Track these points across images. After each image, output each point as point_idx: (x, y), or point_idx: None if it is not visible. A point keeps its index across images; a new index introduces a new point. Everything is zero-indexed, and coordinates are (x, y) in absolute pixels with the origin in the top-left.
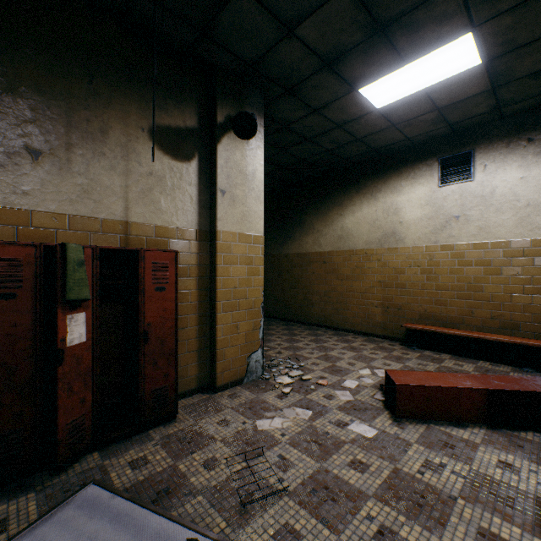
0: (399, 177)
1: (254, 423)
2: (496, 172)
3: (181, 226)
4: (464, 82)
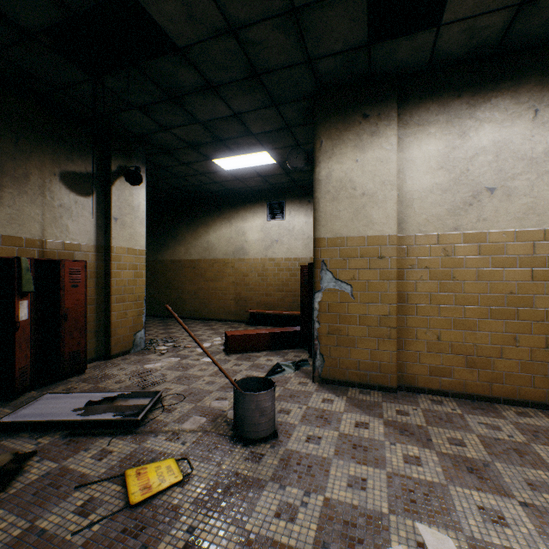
0: (246, 210)
1: (143, 366)
2: (295, 217)
3: (83, 242)
4: (271, 168)
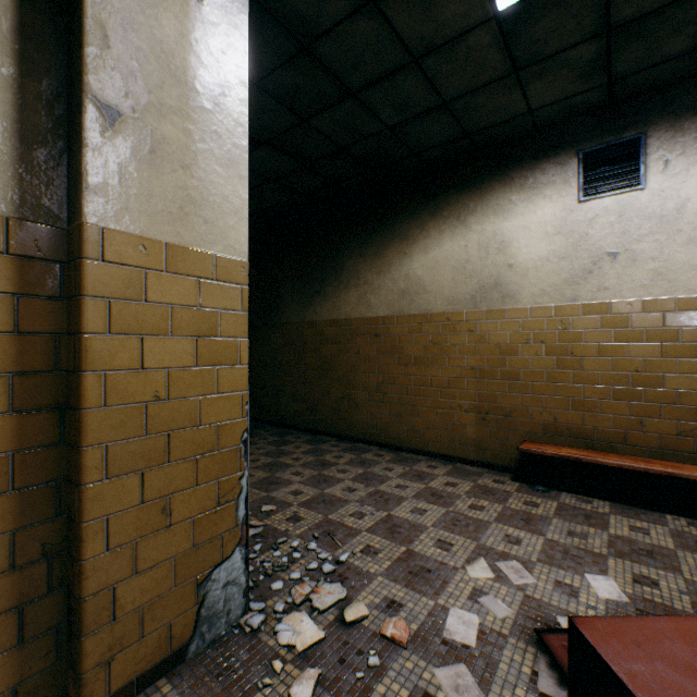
0: (507, 186)
1: None
2: (688, 173)
3: None
4: None
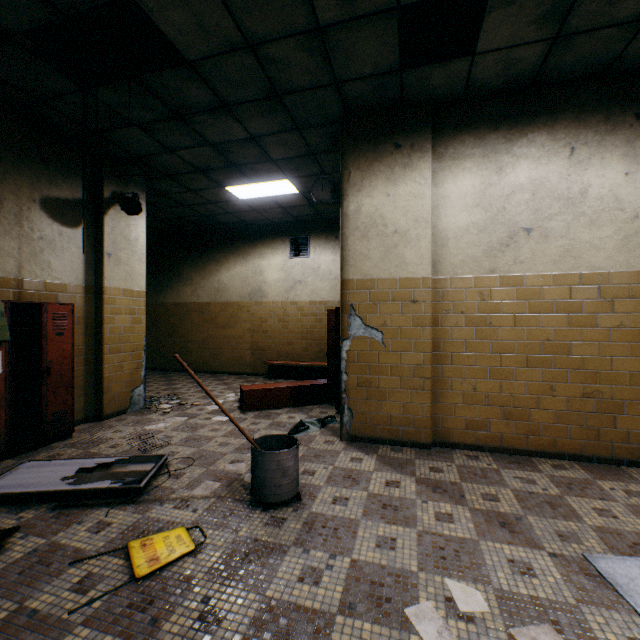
0: (264, 245)
1: (143, 428)
2: (321, 254)
3: (70, 282)
4: (294, 198)
